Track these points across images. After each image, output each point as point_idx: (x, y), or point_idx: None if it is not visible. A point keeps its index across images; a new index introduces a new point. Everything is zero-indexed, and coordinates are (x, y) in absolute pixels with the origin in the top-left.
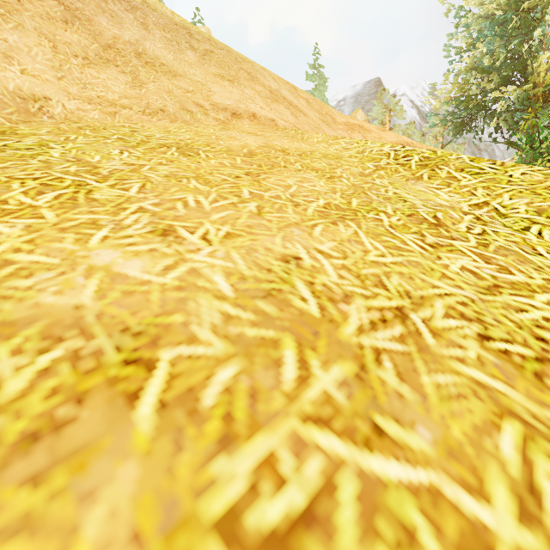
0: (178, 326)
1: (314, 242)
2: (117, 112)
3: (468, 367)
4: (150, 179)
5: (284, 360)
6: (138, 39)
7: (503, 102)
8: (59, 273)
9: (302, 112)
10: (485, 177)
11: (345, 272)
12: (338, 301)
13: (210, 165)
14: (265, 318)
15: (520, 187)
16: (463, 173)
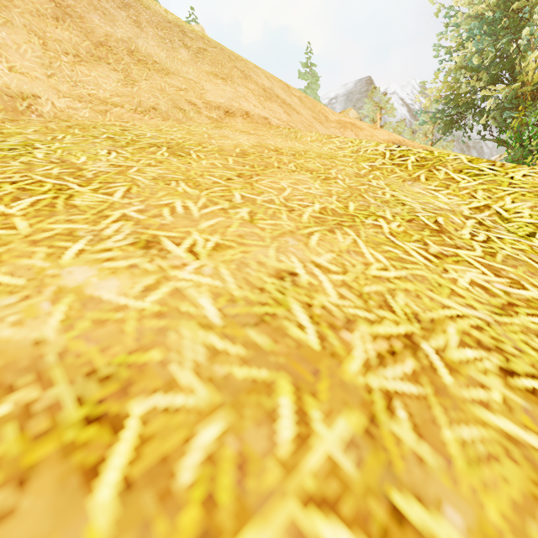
0: (154, 366)
1: (310, 254)
2: (108, 110)
3: (495, 414)
4: (137, 182)
5: (279, 411)
6: (131, 37)
7: (492, 101)
8: (22, 298)
9: (295, 110)
10: (485, 179)
11: (345, 291)
12: (339, 327)
13: (201, 166)
14: (256, 353)
15: (522, 190)
16: (462, 174)
